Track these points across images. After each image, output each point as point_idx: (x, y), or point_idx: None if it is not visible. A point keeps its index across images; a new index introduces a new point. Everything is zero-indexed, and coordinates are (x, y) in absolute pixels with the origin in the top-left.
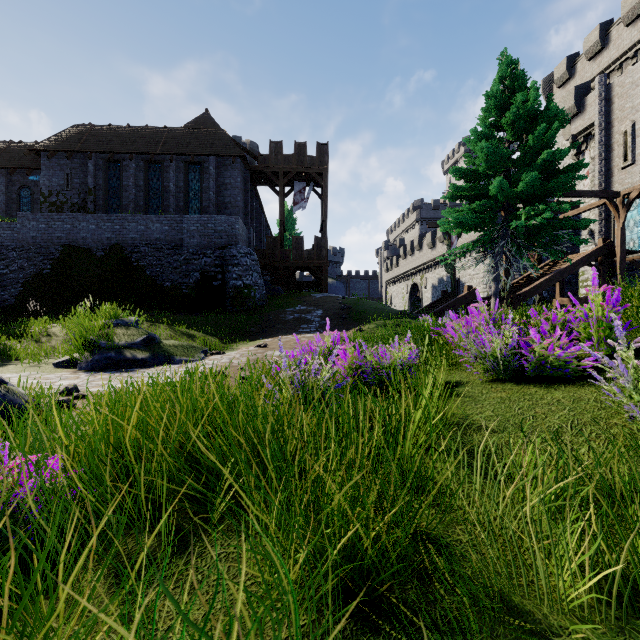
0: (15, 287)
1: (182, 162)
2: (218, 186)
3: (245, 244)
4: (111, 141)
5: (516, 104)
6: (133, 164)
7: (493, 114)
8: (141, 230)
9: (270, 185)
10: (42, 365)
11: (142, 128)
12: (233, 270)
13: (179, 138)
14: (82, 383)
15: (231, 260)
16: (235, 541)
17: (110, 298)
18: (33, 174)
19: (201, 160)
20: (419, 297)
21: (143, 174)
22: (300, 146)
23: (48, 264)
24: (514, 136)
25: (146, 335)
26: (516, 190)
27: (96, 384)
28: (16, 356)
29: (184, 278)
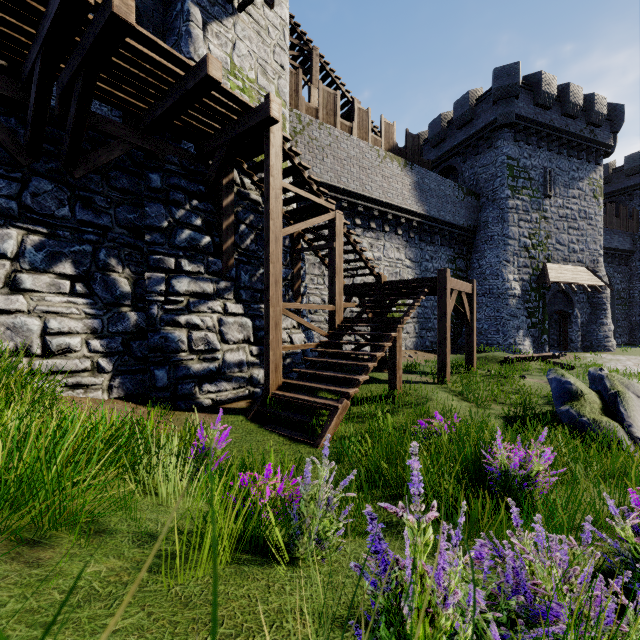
0: None
1: None
2: None
3: None
4: None
5: None
6: None
7: None
8: None
9: None
10: None
11: None
12: None
13: None
14: None
15: None
16: None
17: None
18: None
19: None
20: None
21: None
22: None
23: None
24: None
25: None
26: None
27: None
28: None
29: None
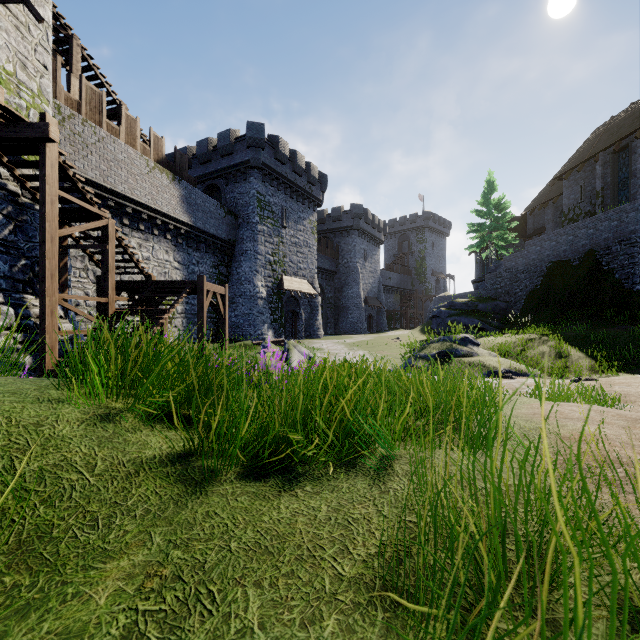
0: (520, 302)
1: None
2: None
3: None
4: (621, 127)
5: None
6: None
7: None
8: (613, 227)
9: None
10: None
11: None
12: None
13: None
14: None
15: None
16: None
17: (574, 309)
18: None
19: None
20: None
21: None
22: None
23: (539, 281)
24: None
25: (441, 350)
26: None
27: None
28: None
29: None
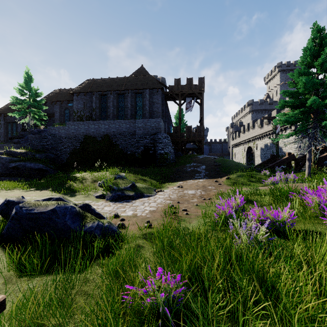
0: (66, 155)
1: (133, 93)
2: (150, 103)
3: (163, 131)
4: (102, 86)
5: (324, 54)
6: (112, 96)
7: (308, 59)
8: (117, 127)
9: (174, 100)
10: (89, 196)
11: (115, 78)
12: (159, 145)
13: (132, 81)
14: (115, 209)
15: (158, 140)
16: (265, 325)
17: (104, 159)
18: (70, 103)
19: (142, 91)
20: (252, 154)
21: (116, 100)
22: (189, 80)
23: (78, 144)
24: (322, 71)
25: (131, 183)
26: (324, 102)
27: (121, 210)
28: (76, 190)
29: (136, 149)
